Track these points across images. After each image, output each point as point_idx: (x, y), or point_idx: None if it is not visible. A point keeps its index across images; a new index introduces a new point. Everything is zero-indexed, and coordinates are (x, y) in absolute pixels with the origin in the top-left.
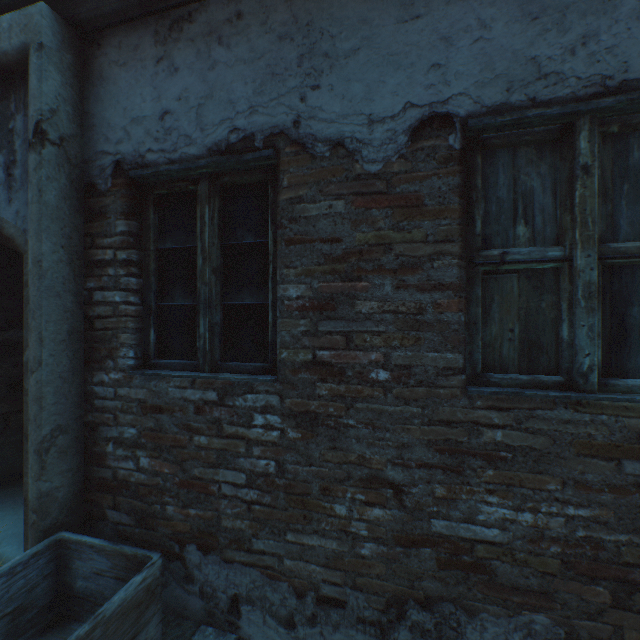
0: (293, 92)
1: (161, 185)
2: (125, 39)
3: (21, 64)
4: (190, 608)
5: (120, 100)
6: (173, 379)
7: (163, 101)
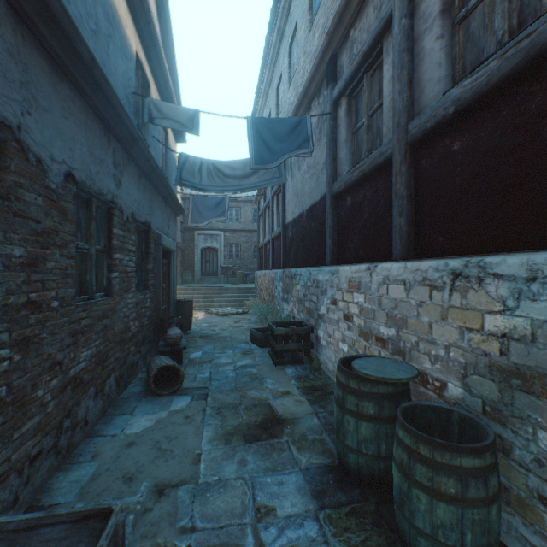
0: (18, 103)
1: None
2: None
3: None
4: None
5: None
6: None
7: None
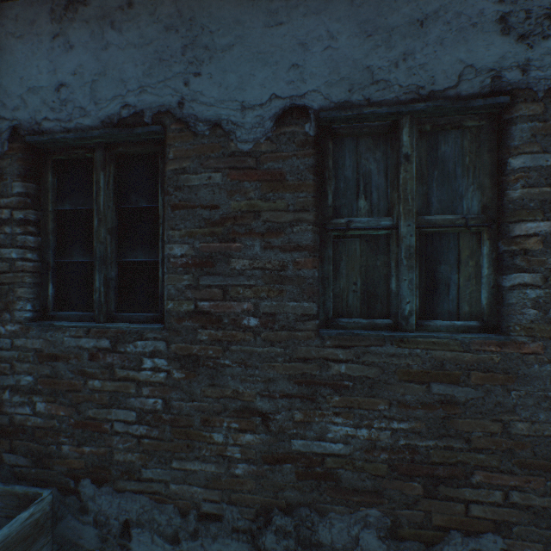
0: (178, 77)
1: (59, 151)
2: (22, 13)
3: None
4: (85, 537)
5: (17, 70)
6: (69, 329)
7: (59, 74)
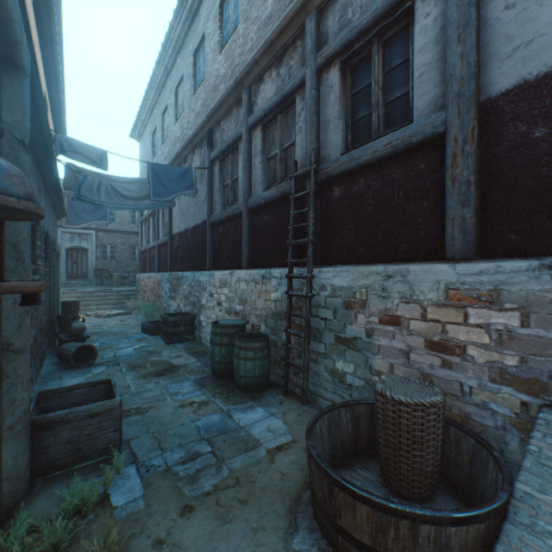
0: None
1: None
2: None
3: (10, 57)
4: None
5: None
6: None
7: None
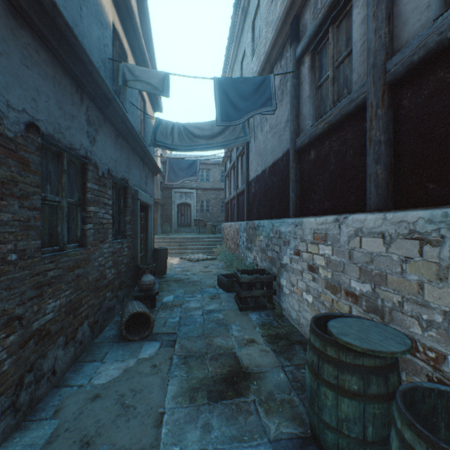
0: None
1: None
2: None
3: None
4: None
5: None
6: None
7: None
